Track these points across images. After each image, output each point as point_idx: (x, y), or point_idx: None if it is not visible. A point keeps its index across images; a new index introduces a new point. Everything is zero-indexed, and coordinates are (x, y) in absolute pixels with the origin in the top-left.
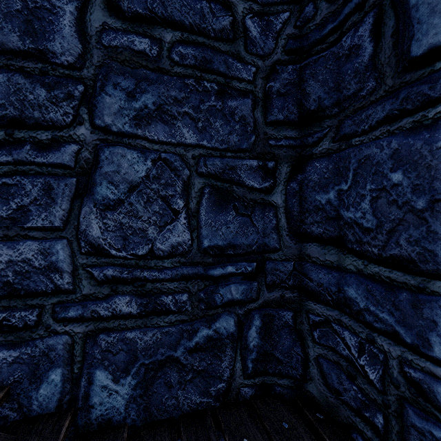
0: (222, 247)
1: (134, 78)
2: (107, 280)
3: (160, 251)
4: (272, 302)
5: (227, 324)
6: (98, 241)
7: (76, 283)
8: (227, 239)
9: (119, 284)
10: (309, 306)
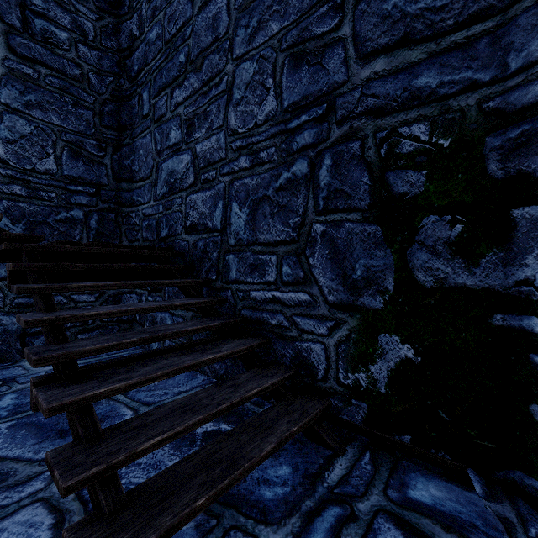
0: (76, 177)
1: (24, 86)
2: (8, 176)
3: (39, 170)
4: (104, 209)
5: (78, 214)
6: (3, 157)
7: None
8: (79, 174)
9: (15, 180)
10: (122, 210)
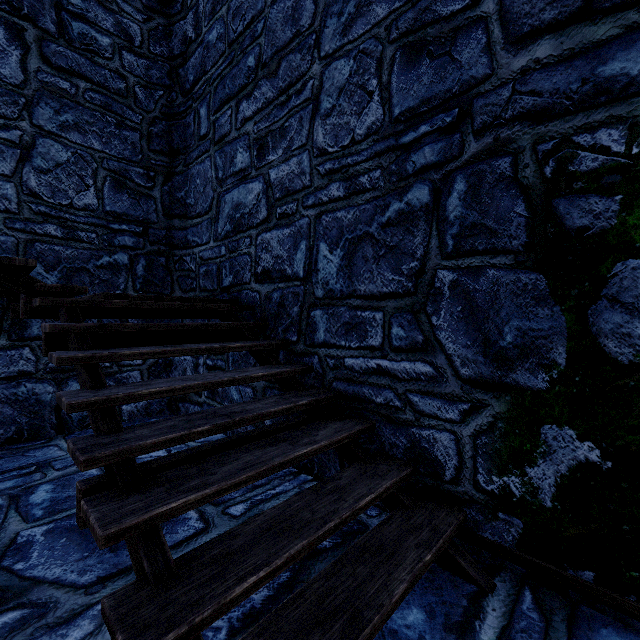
0: (120, 213)
1: (60, 103)
2: (41, 213)
3: (77, 206)
4: (153, 252)
5: (122, 258)
6: (35, 190)
7: (21, 210)
8: (123, 210)
9: (49, 218)
10: (174, 253)
